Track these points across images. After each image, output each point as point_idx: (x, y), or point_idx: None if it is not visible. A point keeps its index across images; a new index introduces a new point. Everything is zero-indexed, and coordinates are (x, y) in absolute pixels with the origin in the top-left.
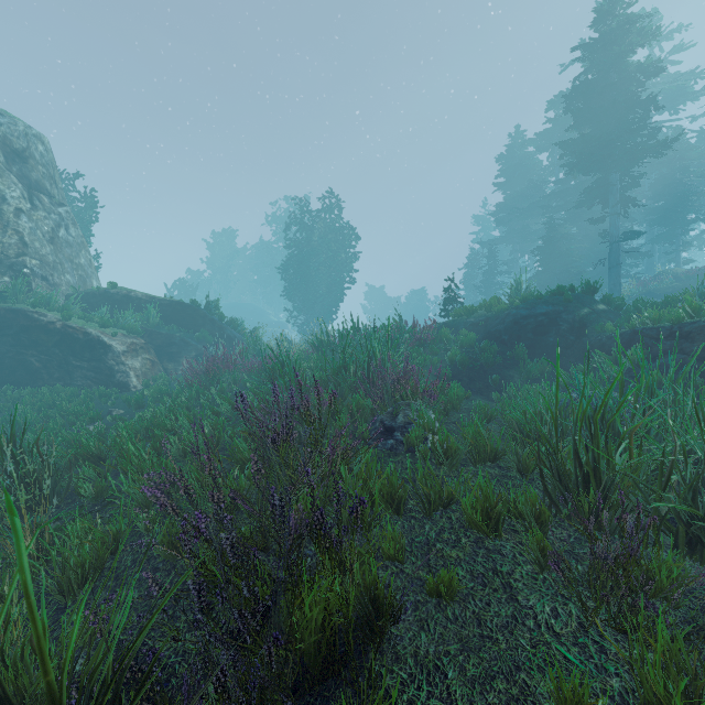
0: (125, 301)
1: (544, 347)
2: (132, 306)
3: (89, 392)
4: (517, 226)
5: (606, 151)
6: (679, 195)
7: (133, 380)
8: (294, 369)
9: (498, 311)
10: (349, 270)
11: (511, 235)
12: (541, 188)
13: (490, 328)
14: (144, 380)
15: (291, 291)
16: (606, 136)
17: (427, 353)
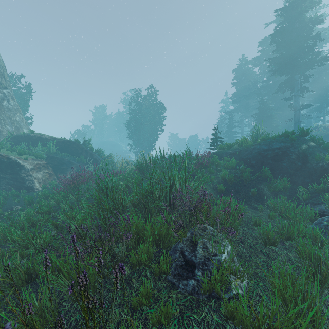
0: (38, 140)
1: (280, 169)
2: (43, 143)
3: (7, 193)
4: (243, 104)
5: (293, 63)
6: (325, 88)
7: (36, 185)
8: (70, 229)
9: (246, 146)
10: (161, 125)
11: (240, 108)
12: (255, 85)
13: (243, 156)
14: (42, 185)
15: (131, 135)
16: (293, 55)
17: (206, 172)
